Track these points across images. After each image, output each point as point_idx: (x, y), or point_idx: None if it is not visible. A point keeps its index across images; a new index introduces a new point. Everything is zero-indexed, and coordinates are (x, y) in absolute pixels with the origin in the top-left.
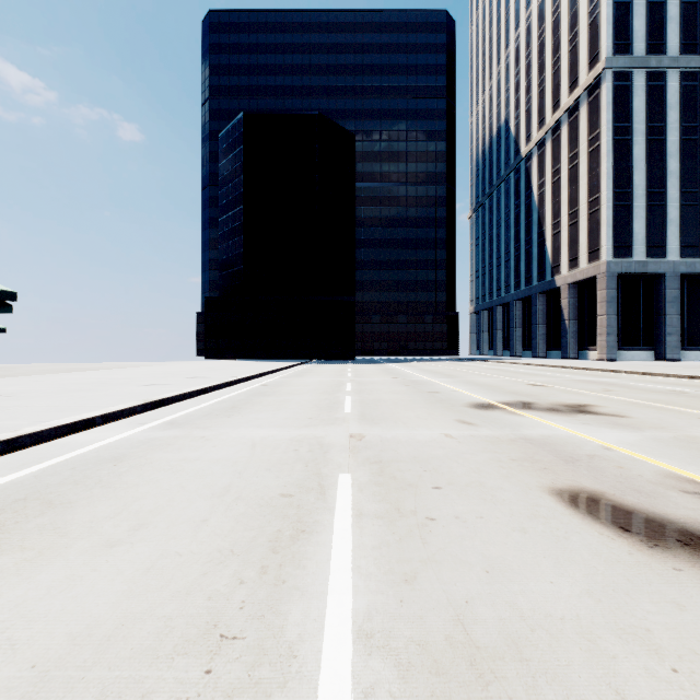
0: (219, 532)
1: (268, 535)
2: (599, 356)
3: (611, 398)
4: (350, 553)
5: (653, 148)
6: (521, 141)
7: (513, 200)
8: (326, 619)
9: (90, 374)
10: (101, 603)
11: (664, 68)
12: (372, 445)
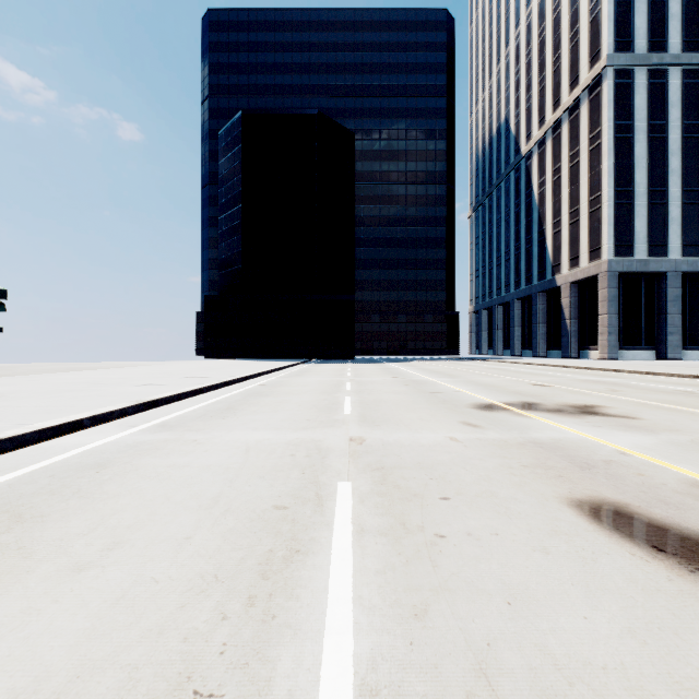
0: (203, 552)
1: (258, 556)
2: (601, 355)
3: (619, 399)
4: (350, 580)
5: (655, 146)
6: (521, 140)
7: (513, 199)
8: (322, 669)
9: (85, 374)
10: (56, 646)
11: (666, 65)
12: (373, 450)
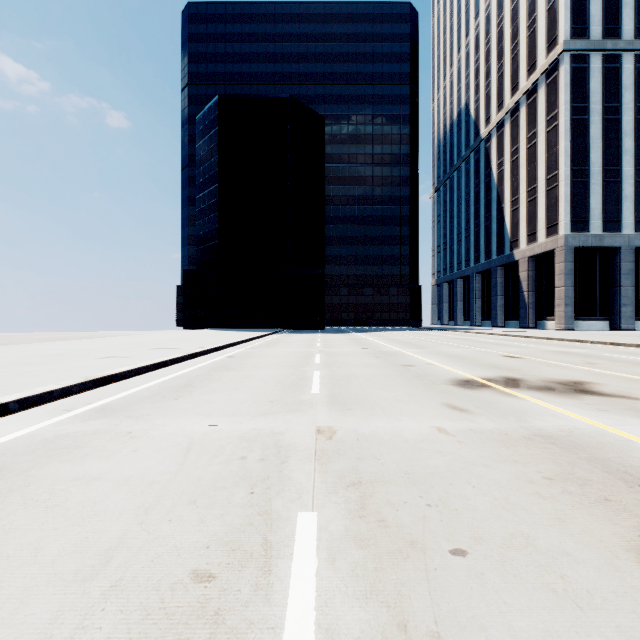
0: None
1: None
2: (558, 325)
3: (603, 373)
4: None
5: (609, 127)
6: (480, 124)
7: (473, 179)
8: None
9: (57, 345)
10: None
11: (619, 51)
12: (346, 448)
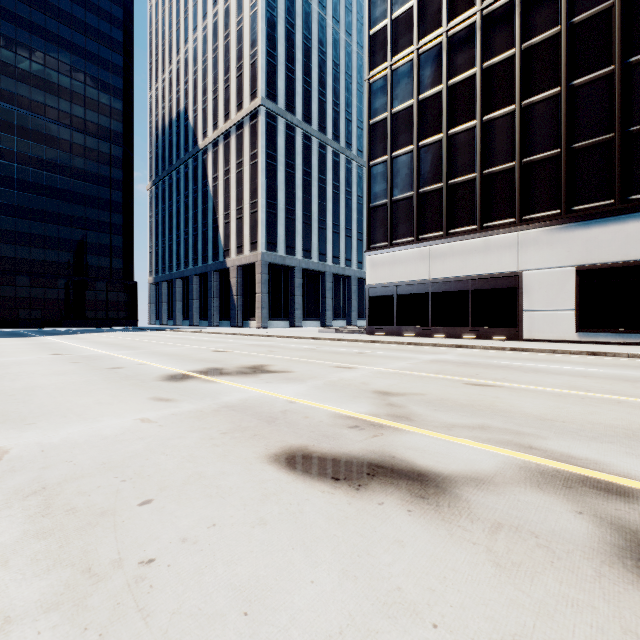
0: None
1: None
2: (258, 324)
3: (277, 358)
4: None
5: (289, 177)
6: (199, 134)
7: (192, 184)
8: None
9: None
10: None
11: (295, 125)
12: (25, 463)
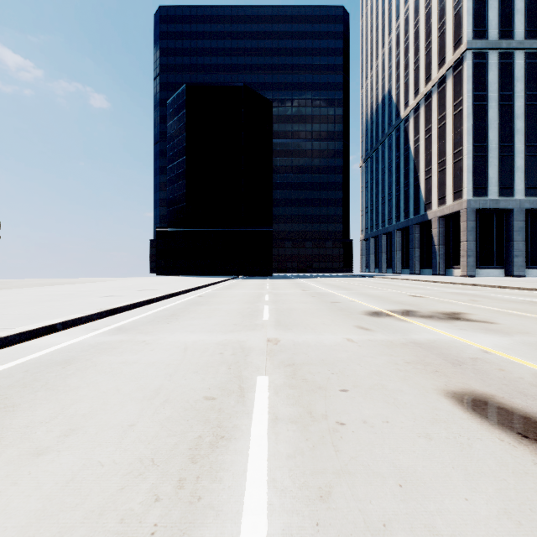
0: (143, 438)
1: (189, 442)
2: (462, 273)
3: (479, 307)
4: (266, 464)
5: (504, 111)
6: (400, 107)
7: (394, 152)
8: None
9: (63, 287)
10: (9, 526)
11: (512, 49)
12: (286, 349)
